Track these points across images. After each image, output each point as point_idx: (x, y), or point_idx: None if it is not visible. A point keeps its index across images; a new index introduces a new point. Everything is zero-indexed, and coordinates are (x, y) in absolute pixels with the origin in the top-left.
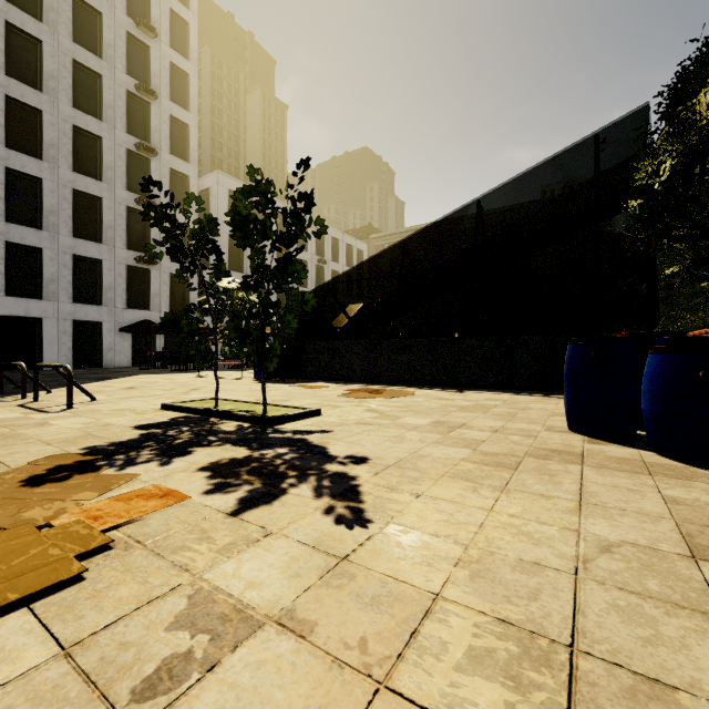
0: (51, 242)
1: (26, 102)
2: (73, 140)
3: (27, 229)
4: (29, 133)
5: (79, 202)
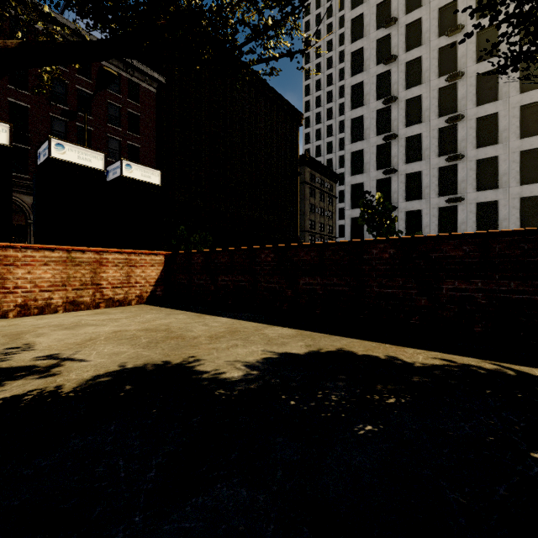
0: (503, 194)
1: (487, 114)
2: (521, 116)
3: (488, 192)
4: (490, 131)
5: (525, 158)
